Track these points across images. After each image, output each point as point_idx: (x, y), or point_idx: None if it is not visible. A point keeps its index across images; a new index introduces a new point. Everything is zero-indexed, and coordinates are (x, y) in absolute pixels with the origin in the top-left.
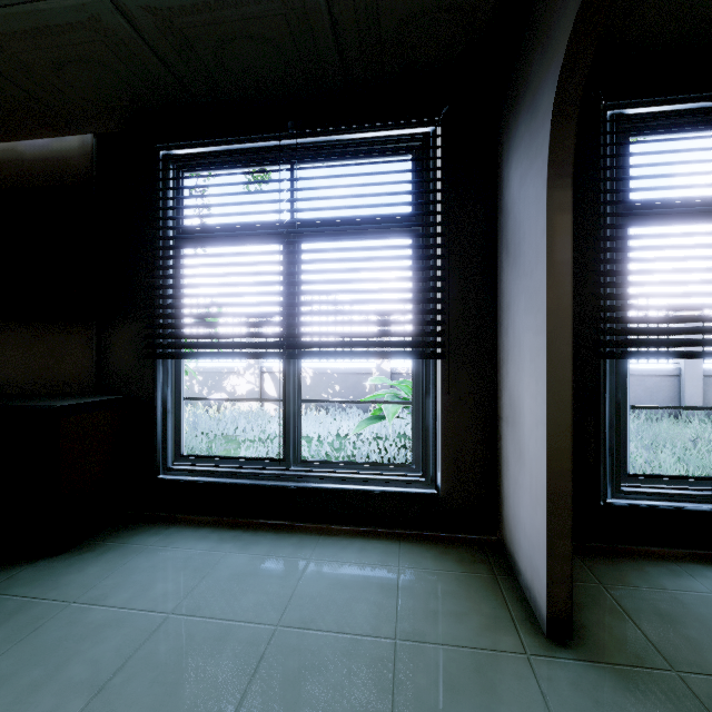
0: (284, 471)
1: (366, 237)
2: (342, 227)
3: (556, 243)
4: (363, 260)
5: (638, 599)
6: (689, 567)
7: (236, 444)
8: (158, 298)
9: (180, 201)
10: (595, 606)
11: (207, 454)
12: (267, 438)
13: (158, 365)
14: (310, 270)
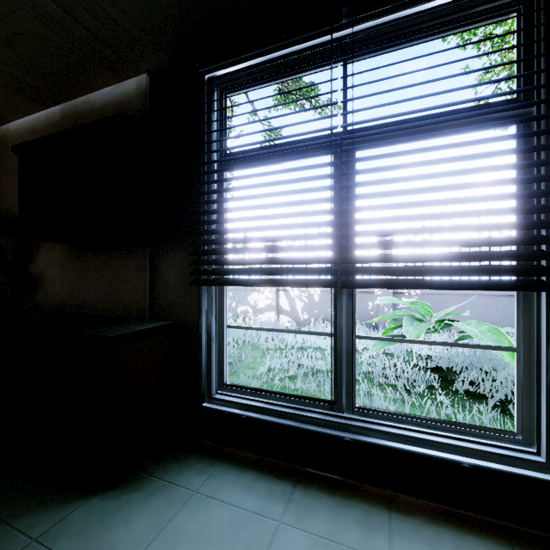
0: (335, 416)
1: (450, 131)
2: (413, 123)
3: None
4: (446, 161)
5: None
6: None
7: (260, 352)
8: (203, 224)
9: (223, 125)
10: None
11: (238, 360)
12: (285, 348)
13: (203, 292)
14: (371, 181)
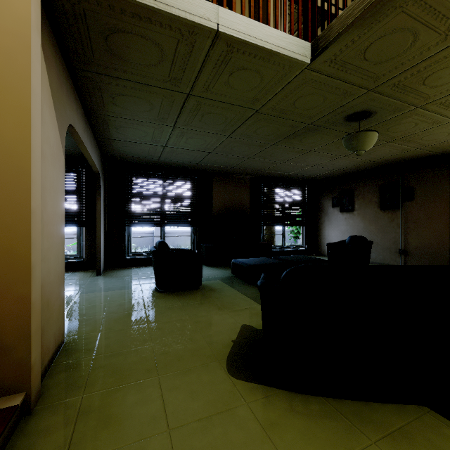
0: None
1: None
2: None
3: (98, 206)
4: None
5: (121, 271)
6: (139, 268)
7: None
8: None
9: None
10: (111, 273)
11: None
12: None
13: None
14: None
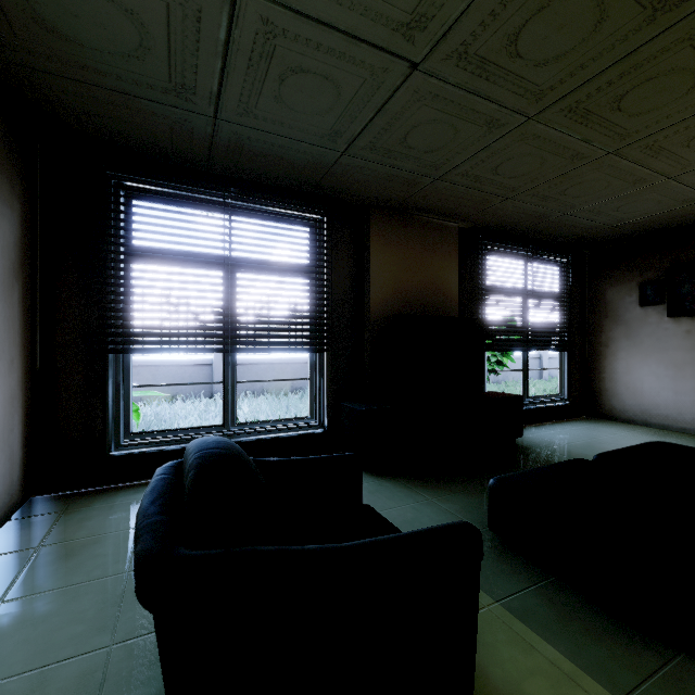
0: None
1: None
2: None
3: None
4: None
5: (81, 513)
6: None
7: None
8: None
9: None
10: (36, 526)
11: None
12: None
13: None
14: None
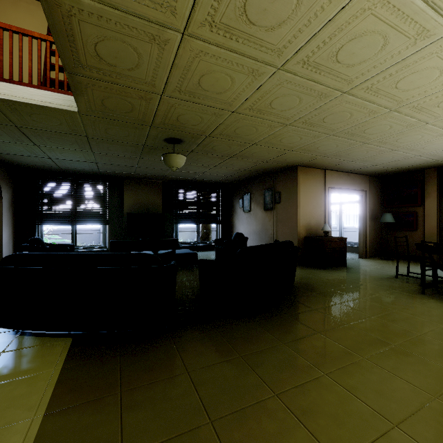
0: None
1: None
2: None
3: None
4: None
5: None
6: None
7: None
8: None
9: None
10: None
11: None
12: None
13: None
14: None
